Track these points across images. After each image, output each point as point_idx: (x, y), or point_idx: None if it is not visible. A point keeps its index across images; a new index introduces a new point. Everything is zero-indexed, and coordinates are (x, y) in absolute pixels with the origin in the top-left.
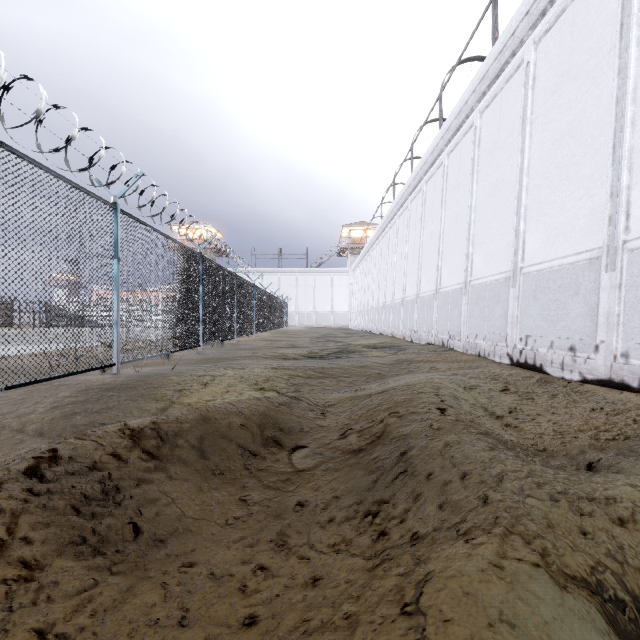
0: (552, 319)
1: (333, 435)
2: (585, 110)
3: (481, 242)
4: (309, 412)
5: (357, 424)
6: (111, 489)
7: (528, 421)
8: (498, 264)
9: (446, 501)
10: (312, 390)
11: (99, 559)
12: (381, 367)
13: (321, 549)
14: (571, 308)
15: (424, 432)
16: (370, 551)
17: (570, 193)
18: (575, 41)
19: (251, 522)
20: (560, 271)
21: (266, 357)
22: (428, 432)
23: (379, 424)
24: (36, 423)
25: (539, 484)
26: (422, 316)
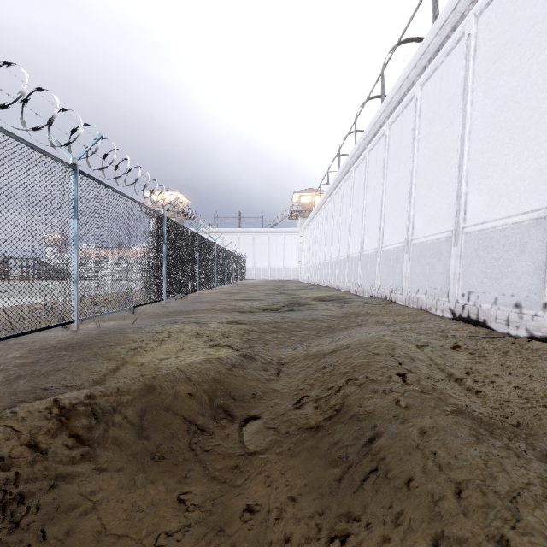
0: (496, 276)
1: (287, 403)
2: (530, 75)
3: (422, 204)
4: (262, 373)
5: (312, 390)
6: (12, 500)
7: (488, 384)
8: (439, 224)
9: (442, 536)
10: (266, 345)
11: None
12: (331, 320)
13: None
14: (516, 266)
15: (391, 411)
16: None
17: (514, 155)
18: (518, 10)
19: (187, 542)
20: (504, 230)
21: (224, 310)
22: (396, 412)
23: (337, 394)
24: None
25: None
26: (365, 271)
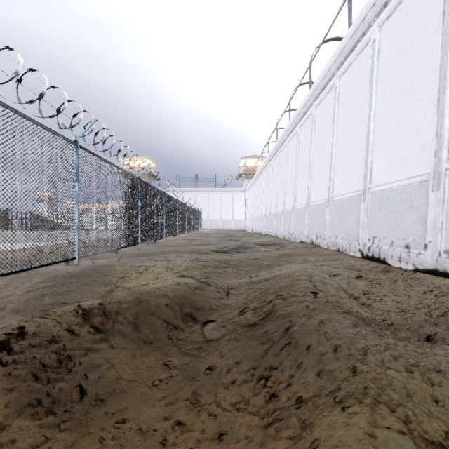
0: (392, 225)
1: (234, 312)
2: (416, 74)
3: (340, 169)
4: (216, 294)
5: (252, 304)
6: (64, 358)
7: (377, 301)
8: (352, 185)
9: (323, 370)
10: (219, 276)
11: (50, 418)
12: (268, 259)
13: (225, 407)
14: (406, 217)
15: (303, 312)
16: (264, 410)
17: (405, 134)
18: (409, 24)
19: (172, 383)
20: (398, 190)
21: (186, 252)
22: (306, 312)
23: (268, 304)
24: (14, 303)
25: (395, 357)
26: (297, 222)
